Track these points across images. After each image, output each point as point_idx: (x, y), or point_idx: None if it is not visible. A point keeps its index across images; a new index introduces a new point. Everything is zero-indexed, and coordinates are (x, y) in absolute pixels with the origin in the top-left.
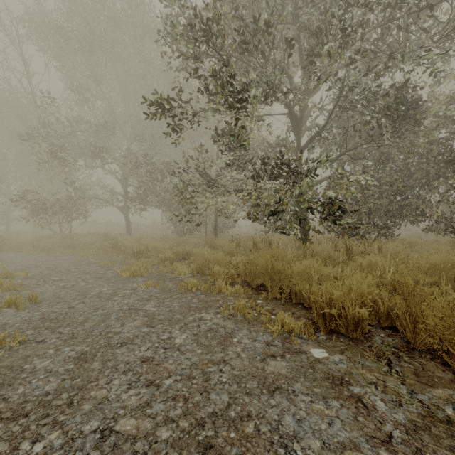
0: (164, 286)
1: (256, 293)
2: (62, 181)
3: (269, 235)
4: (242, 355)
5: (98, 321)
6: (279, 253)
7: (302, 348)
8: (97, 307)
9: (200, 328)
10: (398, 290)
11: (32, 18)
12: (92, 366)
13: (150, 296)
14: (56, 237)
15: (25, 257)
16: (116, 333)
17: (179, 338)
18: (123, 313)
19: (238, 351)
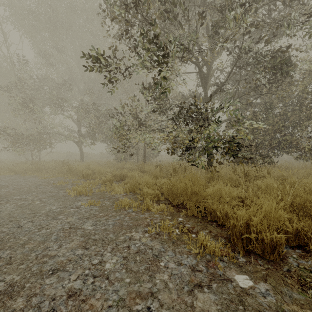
0: (103, 205)
1: (177, 210)
2: (33, 123)
3: (183, 162)
4: (169, 284)
5: (38, 242)
6: (194, 178)
7: (226, 273)
8: (42, 226)
9: (130, 250)
10: (311, 216)
11: (10, 3)
12: (15, 304)
13: (90, 214)
14: (28, 163)
15: (1, 178)
16: (51, 257)
17: (109, 262)
18: (63, 233)
19: (165, 279)
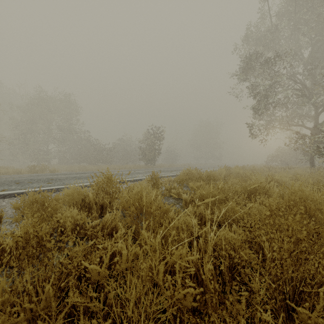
0: None
1: None
2: None
3: None
4: None
5: None
6: None
7: None
8: None
9: None
10: None
11: None
12: None
13: None
14: None
15: None
16: None
17: None
18: None
19: None
